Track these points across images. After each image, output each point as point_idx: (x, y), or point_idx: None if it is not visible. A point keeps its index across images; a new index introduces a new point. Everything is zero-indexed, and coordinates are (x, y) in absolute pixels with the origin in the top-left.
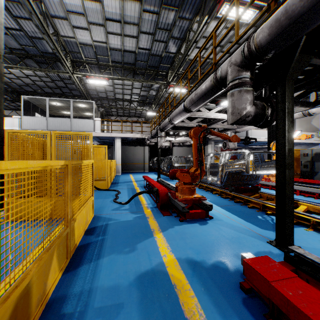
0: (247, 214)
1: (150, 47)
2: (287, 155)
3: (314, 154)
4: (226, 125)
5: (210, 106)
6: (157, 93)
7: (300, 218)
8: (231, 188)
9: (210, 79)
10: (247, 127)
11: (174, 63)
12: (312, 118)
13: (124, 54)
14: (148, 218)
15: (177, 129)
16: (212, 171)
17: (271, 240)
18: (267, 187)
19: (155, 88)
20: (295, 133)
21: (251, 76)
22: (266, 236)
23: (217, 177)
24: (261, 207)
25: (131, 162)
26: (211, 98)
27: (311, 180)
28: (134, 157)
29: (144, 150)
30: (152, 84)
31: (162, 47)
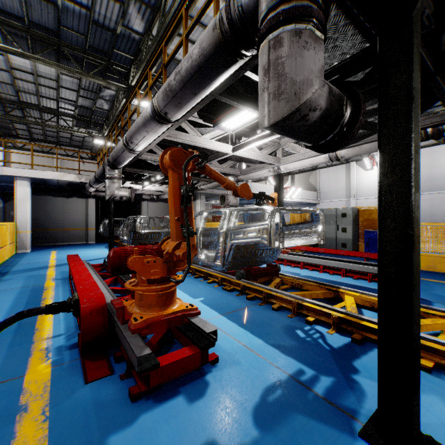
0: (278, 328)
1: (89, 3)
2: (415, 210)
3: (325, 216)
4: (226, 167)
5: (203, 130)
6: (111, 107)
7: (364, 327)
8: (240, 272)
9: (212, 25)
10: (255, 174)
11: (141, 54)
12: (310, 174)
13: (28, 1)
14: (21, 415)
15: (146, 168)
16: (206, 241)
17: (368, 427)
18: (281, 262)
19: (107, 96)
20: (297, 191)
21: (321, 2)
22: (345, 405)
23: (216, 254)
24: (295, 308)
25: (59, 226)
26: (211, 86)
27: (333, 250)
28: (66, 218)
29: (86, 206)
30: (100, 87)
31: (115, 12)
